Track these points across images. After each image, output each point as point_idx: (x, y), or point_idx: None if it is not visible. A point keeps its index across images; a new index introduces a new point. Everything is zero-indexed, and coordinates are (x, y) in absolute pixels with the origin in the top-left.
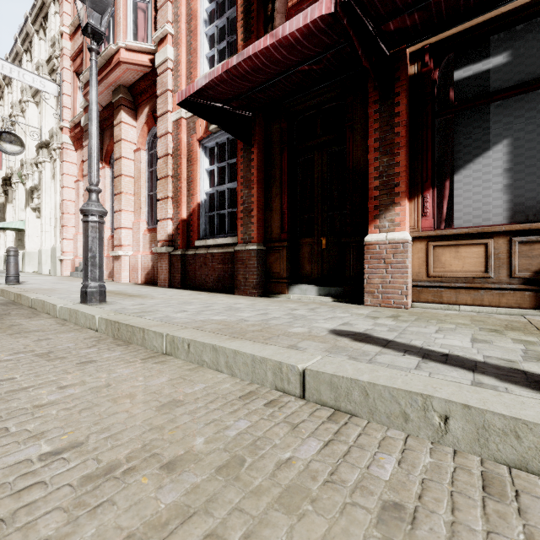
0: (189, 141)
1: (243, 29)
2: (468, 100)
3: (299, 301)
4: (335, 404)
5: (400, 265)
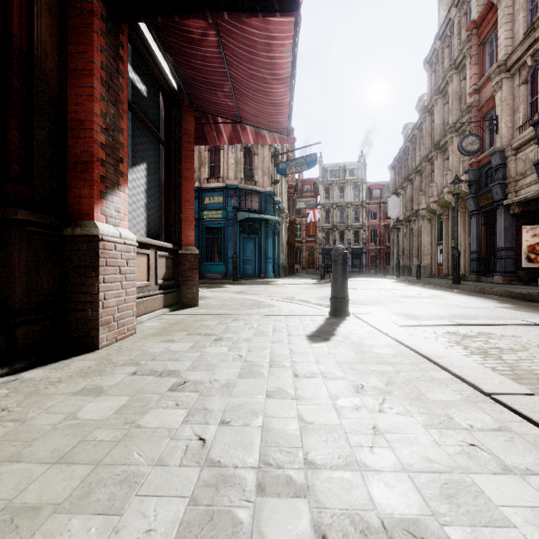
0: None
1: None
2: None
3: None
4: None
5: (132, 275)
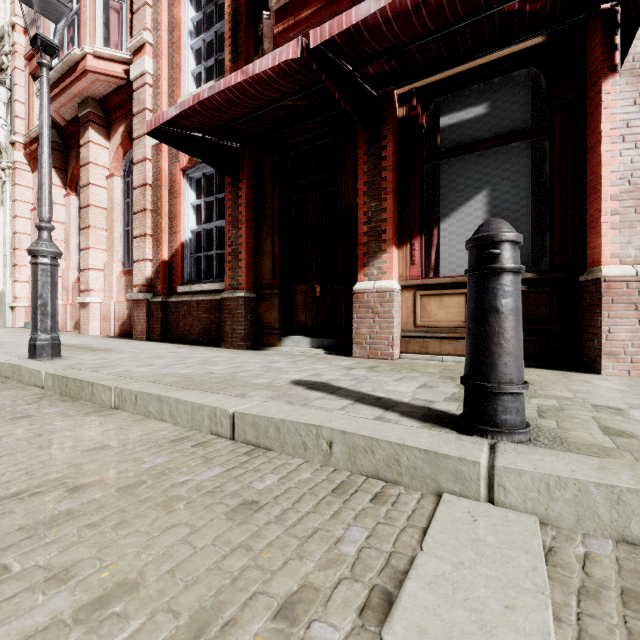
0: (171, 170)
1: (231, 49)
2: (454, 148)
3: (288, 354)
4: (256, 442)
5: (387, 315)
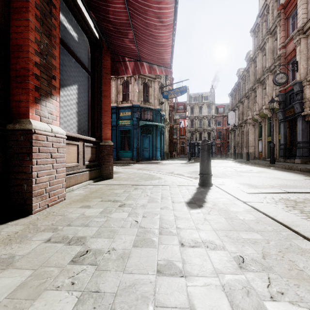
0: None
1: None
2: None
3: None
4: None
5: (62, 159)
